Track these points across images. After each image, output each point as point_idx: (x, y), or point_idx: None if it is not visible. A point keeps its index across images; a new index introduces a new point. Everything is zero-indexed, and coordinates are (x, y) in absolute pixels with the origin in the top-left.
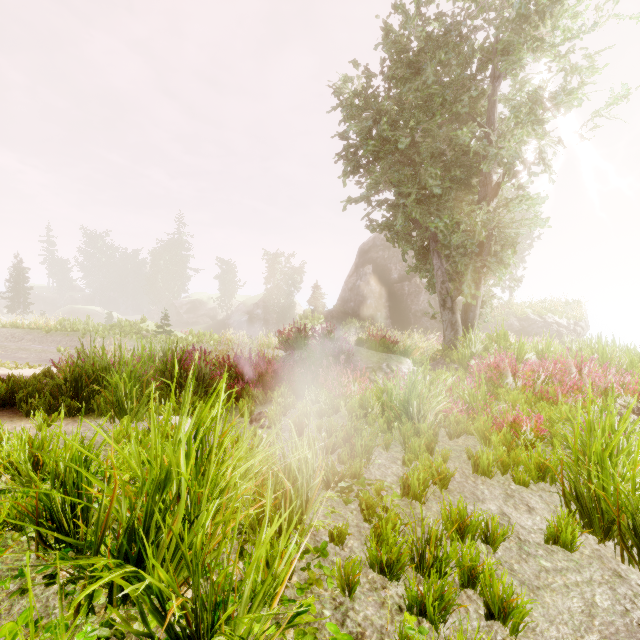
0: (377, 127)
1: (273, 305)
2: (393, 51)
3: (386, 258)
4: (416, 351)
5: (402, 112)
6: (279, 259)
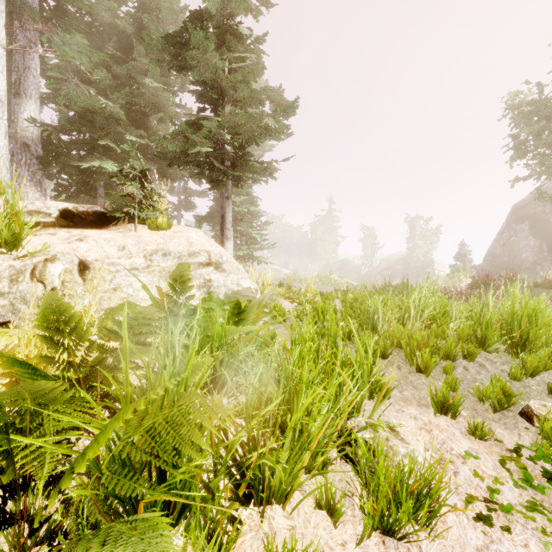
0: (549, 125)
1: (413, 262)
2: None
3: (547, 213)
4: None
5: None
6: (418, 222)
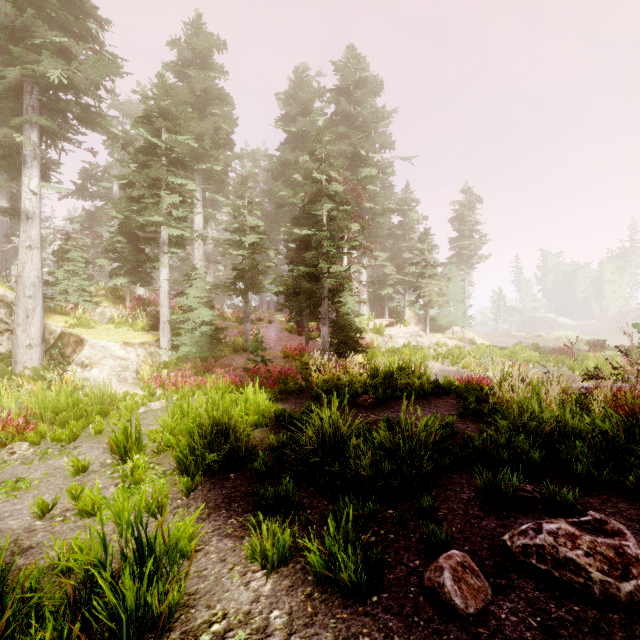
0: None
1: None
2: None
3: None
4: None
5: None
6: None
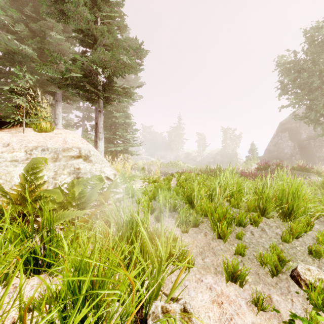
0: (300, 75)
1: (225, 154)
2: (309, 41)
3: (297, 127)
4: (323, 172)
5: (314, 66)
6: (229, 131)
